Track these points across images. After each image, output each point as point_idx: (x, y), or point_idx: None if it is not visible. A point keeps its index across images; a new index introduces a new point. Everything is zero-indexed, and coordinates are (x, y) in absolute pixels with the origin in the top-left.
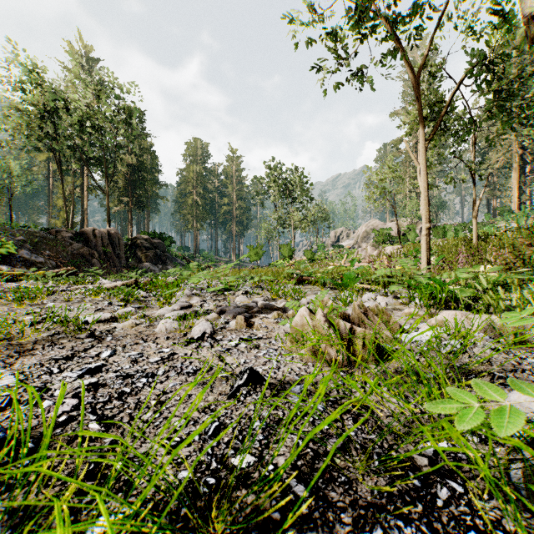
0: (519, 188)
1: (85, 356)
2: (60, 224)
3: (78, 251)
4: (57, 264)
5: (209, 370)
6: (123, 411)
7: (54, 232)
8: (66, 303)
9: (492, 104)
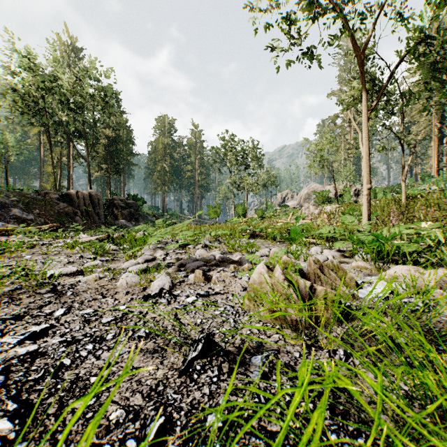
0: (437, 156)
1: (37, 315)
2: (49, 187)
3: (64, 210)
4: (45, 221)
5: (163, 332)
6: (54, 394)
7: (43, 194)
8: (43, 256)
9: (432, 73)
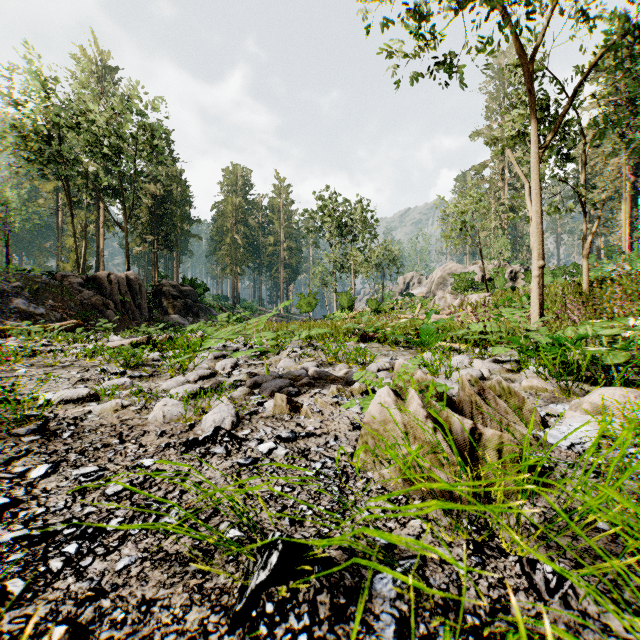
0: (630, 223)
1: None
2: (70, 267)
3: (89, 300)
4: (62, 317)
5: (212, 514)
6: None
7: (60, 277)
8: (45, 369)
9: None
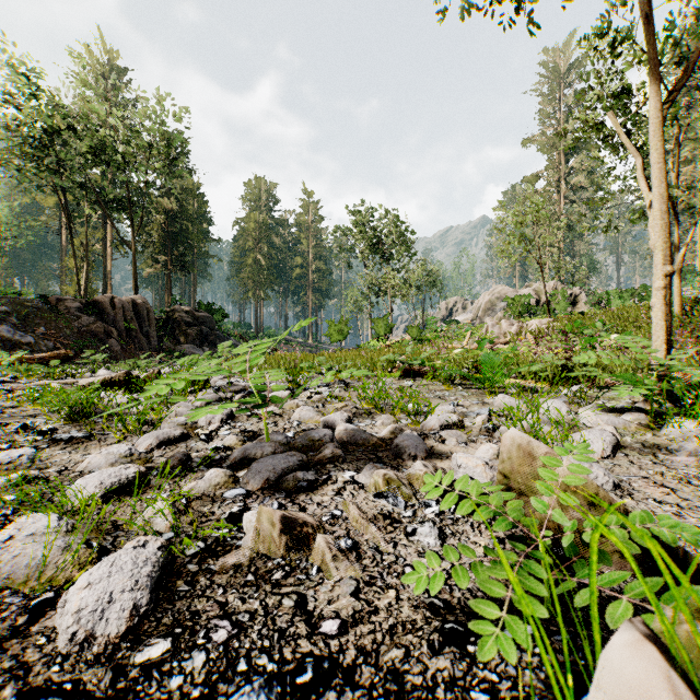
0: None
1: None
2: (73, 291)
3: (89, 328)
4: (55, 346)
5: None
6: None
7: (55, 301)
8: None
9: None
